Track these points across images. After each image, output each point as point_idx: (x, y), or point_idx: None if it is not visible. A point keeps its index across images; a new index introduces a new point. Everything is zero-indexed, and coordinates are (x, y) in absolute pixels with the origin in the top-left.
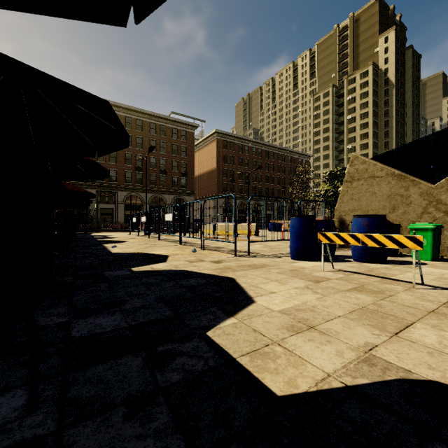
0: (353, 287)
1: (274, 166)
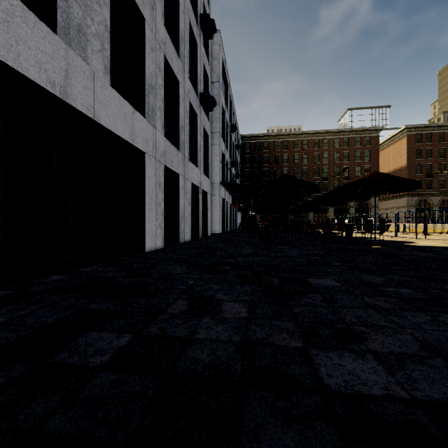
0: None
1: None
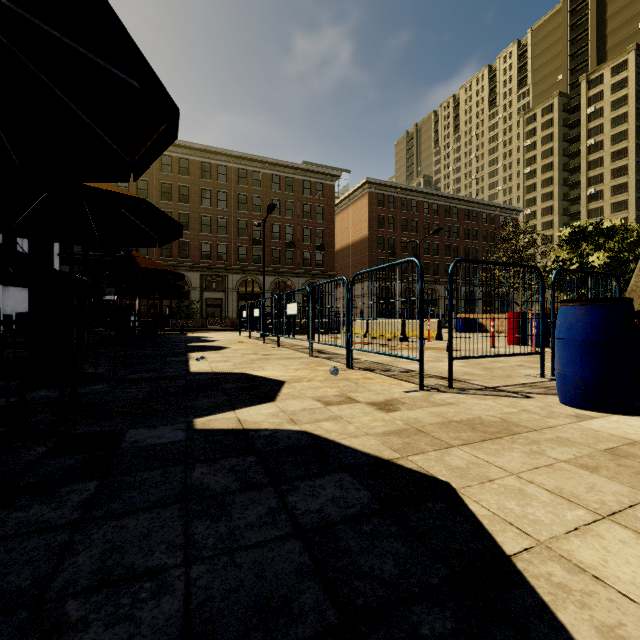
0: None
1: (458, 229)
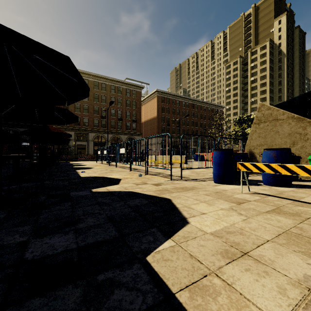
0: (271, 209)
1: (197, 114)
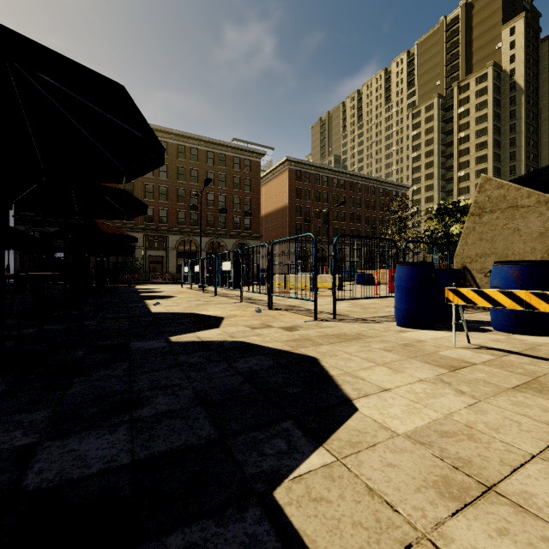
0: (522, 382)
1: (360, 201)
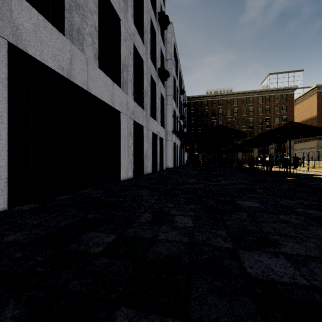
0: None
1: None
